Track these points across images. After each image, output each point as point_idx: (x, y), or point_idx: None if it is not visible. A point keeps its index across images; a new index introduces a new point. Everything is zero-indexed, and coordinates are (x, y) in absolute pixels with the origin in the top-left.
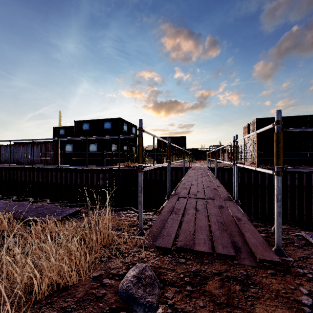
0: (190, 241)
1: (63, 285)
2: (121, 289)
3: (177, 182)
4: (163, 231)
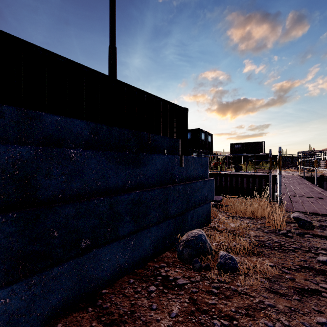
0: (316, 211)
1: (263, 216)
2: (293, 217)
3: (261, 190)
4: (294, 207)
